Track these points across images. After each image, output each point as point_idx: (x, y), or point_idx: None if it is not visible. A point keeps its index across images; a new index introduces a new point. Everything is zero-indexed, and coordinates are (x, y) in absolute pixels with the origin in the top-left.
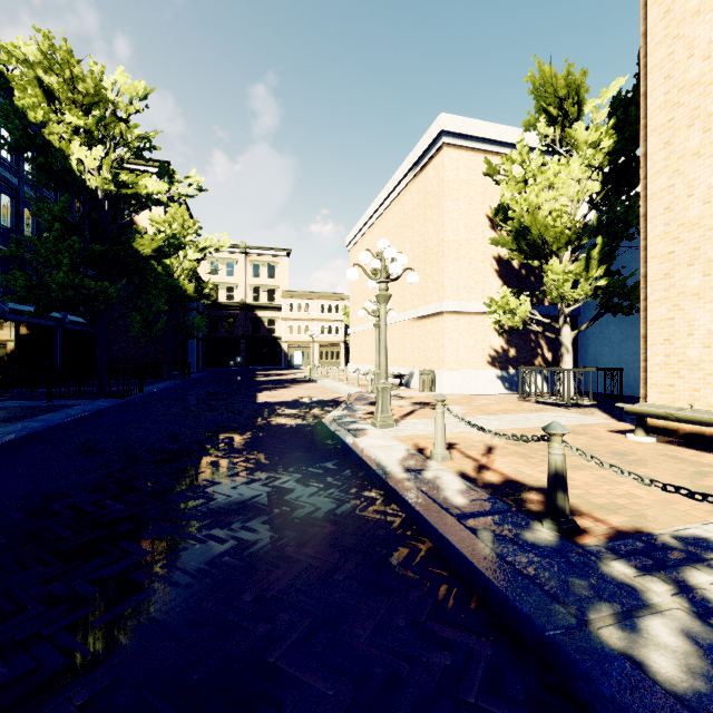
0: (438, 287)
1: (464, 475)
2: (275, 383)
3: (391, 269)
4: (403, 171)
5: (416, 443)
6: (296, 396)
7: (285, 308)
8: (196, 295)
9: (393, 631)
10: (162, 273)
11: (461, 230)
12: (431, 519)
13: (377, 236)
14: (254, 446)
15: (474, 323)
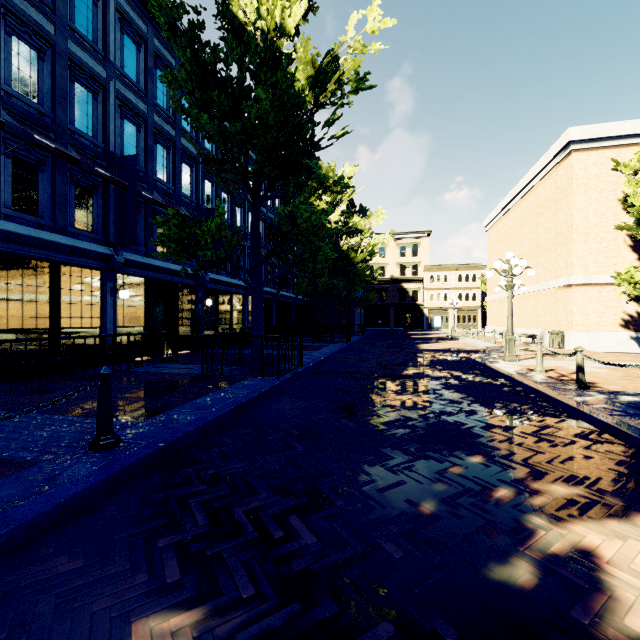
0: (567, 265)
1: (549, 376)
2: (426, 340)
3: (514, 271)
4: (536, 170)
5: (528, 368)
6: (446, 347)
7: (426, 279)
8: (370, 279)
9: (502, 395)
10: (362, 271)
11: (590, 216)
12: (522, 381)
13: (512, 221)
14: (434, 364)
15: (604, 292)
